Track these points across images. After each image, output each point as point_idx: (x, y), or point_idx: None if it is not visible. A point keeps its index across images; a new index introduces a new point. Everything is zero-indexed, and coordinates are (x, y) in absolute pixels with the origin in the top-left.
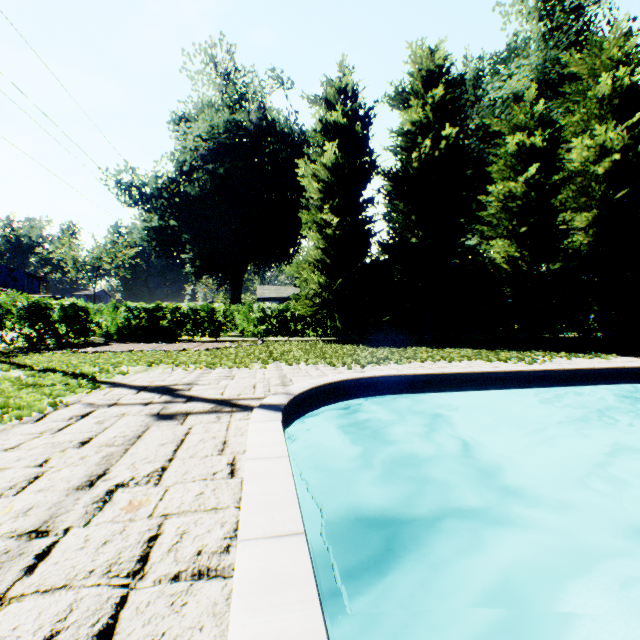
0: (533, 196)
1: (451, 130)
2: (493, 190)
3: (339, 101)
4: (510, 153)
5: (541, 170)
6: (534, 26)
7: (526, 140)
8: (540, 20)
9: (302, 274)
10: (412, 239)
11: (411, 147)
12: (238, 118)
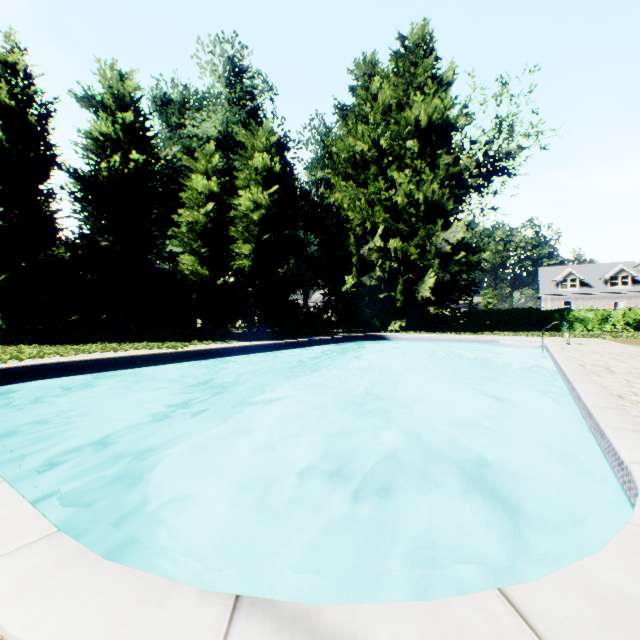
0: (211, 226)
1: (144, 153)
2: (183, 213)
3: (6, 76)
4: (196, 188)
5: (219, 207)
6: (224, 89)
7: (207, 182)
8: (228, 87)
9: None
10: (103, 243)
11: (103, 154)
12: None
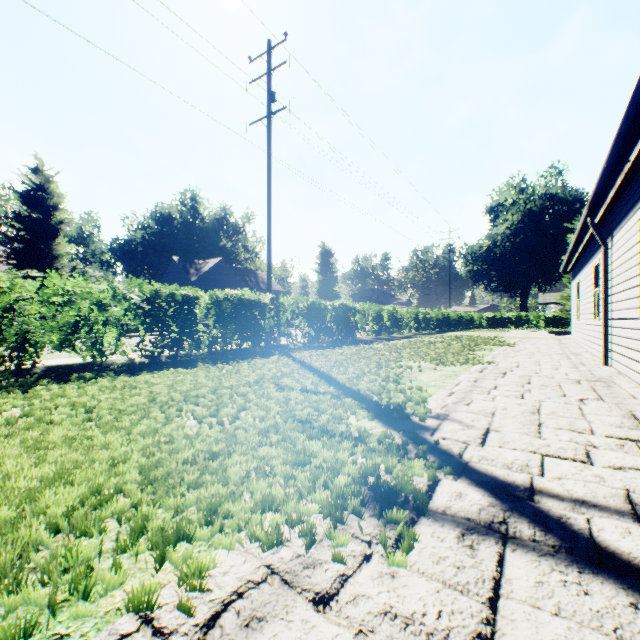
0: None
1: None
2: None
3: None
4: None
5: None
6: None
7: None
8: None
9: (563, 300)
10: None
11: None
12: (527, 207)
